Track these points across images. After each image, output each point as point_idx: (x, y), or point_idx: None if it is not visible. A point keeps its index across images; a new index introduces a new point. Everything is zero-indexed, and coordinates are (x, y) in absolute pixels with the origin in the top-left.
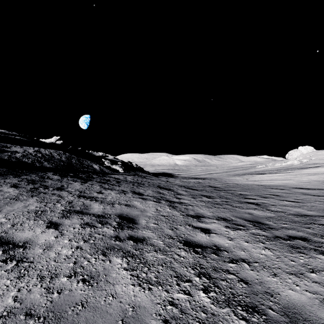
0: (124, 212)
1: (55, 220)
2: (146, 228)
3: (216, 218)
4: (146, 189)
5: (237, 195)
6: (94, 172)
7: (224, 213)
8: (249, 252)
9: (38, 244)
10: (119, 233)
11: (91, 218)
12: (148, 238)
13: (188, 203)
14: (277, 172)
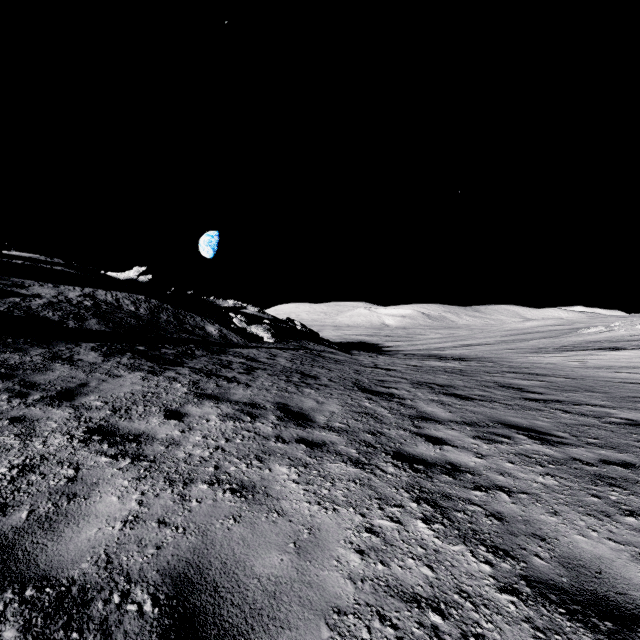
0: (210, 561)
1: None
2: None
3: None
4: (322, 397)
5: (626, 428)
6: (203, 343)
7: None
8: None
9: None
10: None
11: None
12: None
13: (482, 474)
14: None
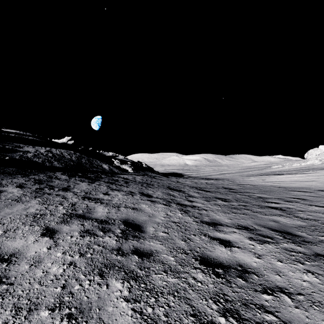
0: (130, 217)
1: (53, 226)
2: (154, 238)
3: (236, 226)
4: (155, 190)
5: (255, 198)
6: (103, 172)
7: (244, 220)
8: (286, 277)
9: (26, 257)
10: (122, 244)
11: (93, 224)
12: (156, 252)
13: (201, 207)
14: (296, 173)
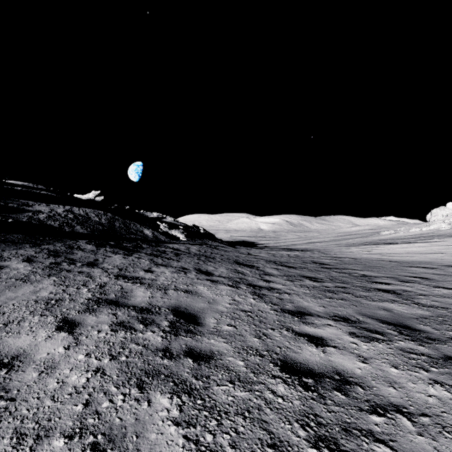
0: (182, 304)
1: (73, 316)
2: (215, 334)
3: (331, 317)
4: (217, 266)
5: (358, 277)
6: (145, 240)
7: (343, 309)
8: (404, 390)
9: (34, 361)
10: (171, 343)
11: (129, 313)
12: (218, 354)
13: (282, 290)
14: (415, 242)
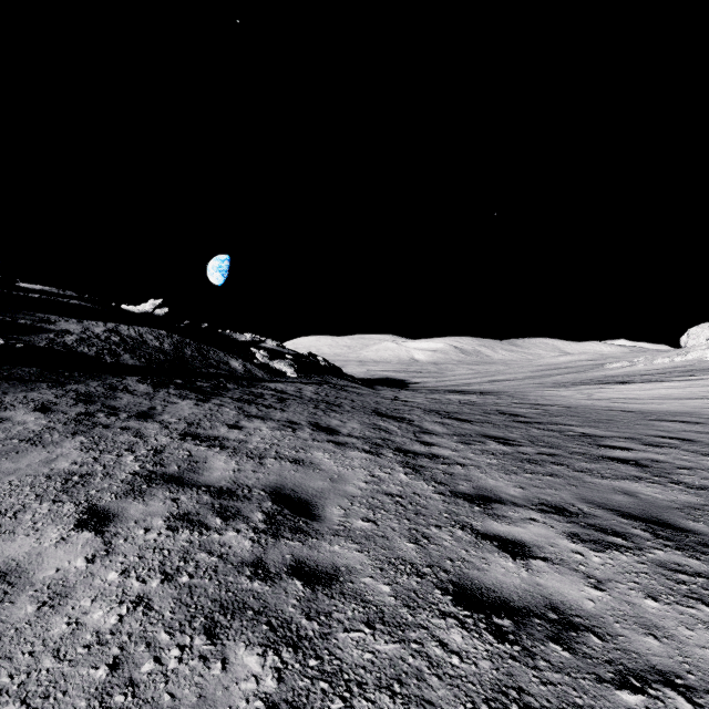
0: (287, 483)
1: (107, 503)
2: (342, 535)
3: (535, 506)
4: (345, 418)
5: (575, 437)
6: (232, 377)
7: (555, 491)
8: (674, 641)
9: (32, 583)
10: (267, 551)
11: (199, 498)
12: (346, 572)
13: (451, 458)
14: (664, 380)
